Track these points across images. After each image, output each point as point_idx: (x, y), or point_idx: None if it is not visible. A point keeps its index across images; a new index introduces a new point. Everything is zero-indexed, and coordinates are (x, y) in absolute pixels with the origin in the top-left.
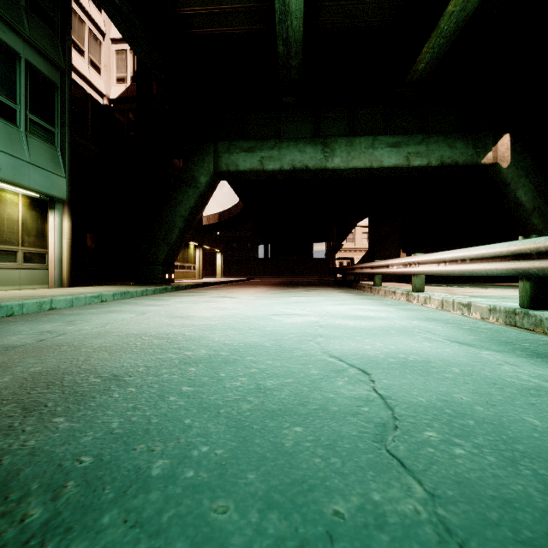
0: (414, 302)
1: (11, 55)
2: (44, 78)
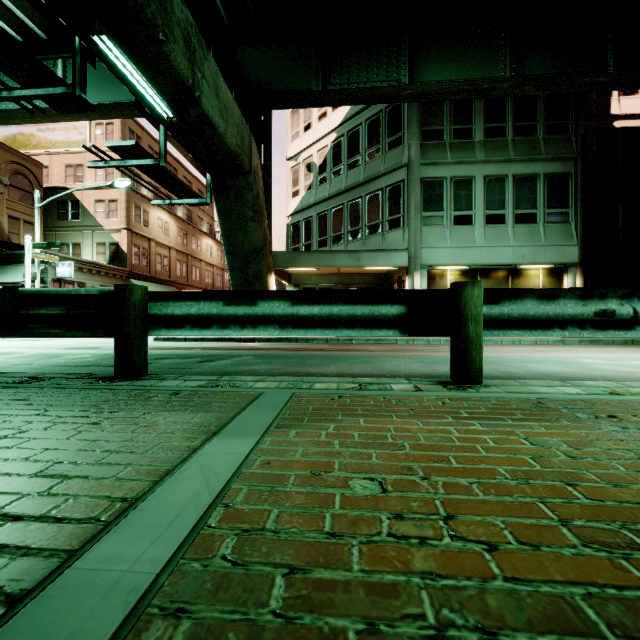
0: None
1: (533, 178)
2: (558, 176)
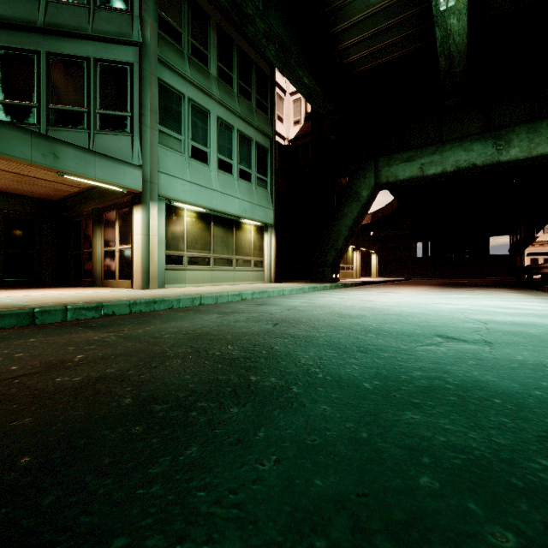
0: None
1: (249, 141)
2: (262, 148)
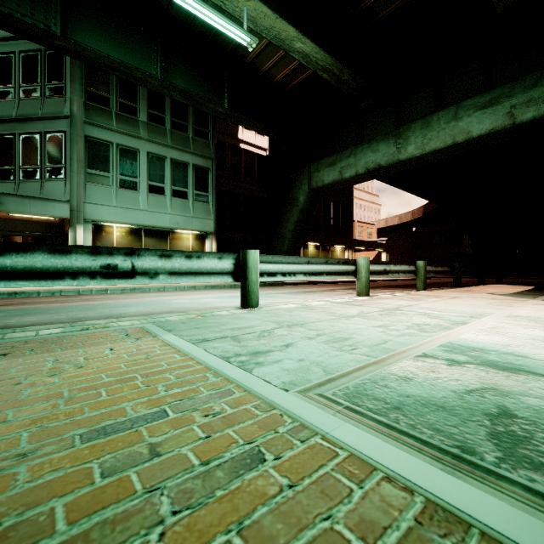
0: None
1: (186, 165)
2: (202, 168)
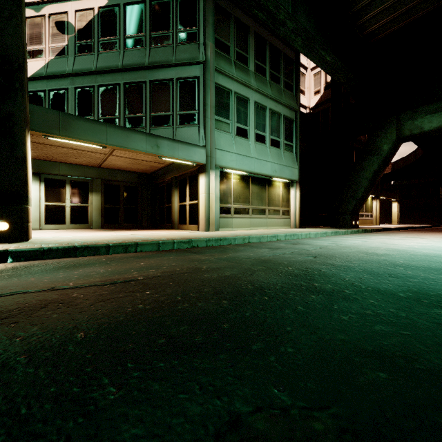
0: None
1: (278, 116)
2: (289, 119)
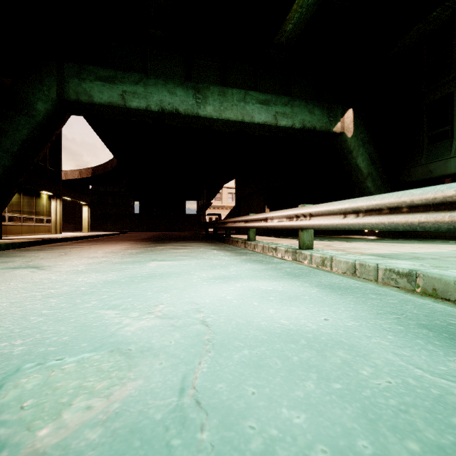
0: (305, 263)
1: None
2: None
